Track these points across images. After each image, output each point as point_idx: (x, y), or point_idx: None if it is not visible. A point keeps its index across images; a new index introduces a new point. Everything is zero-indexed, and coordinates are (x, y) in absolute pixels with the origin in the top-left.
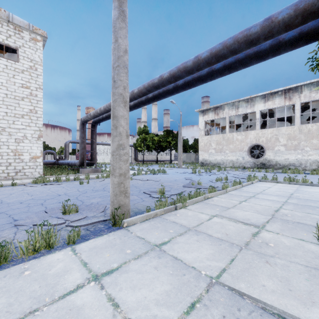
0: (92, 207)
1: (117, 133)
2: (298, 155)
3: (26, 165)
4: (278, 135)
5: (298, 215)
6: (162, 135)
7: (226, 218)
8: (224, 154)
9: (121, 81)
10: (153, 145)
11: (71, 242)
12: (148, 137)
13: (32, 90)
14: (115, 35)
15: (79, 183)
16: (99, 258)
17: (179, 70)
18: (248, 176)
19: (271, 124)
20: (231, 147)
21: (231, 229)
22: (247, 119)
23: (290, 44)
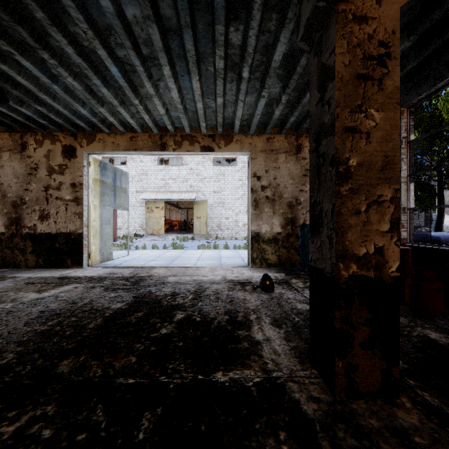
0: None
1: None
2: None
3: (240, 229)
4: None
5: None
6: None
7: None
8: None
9: None
10: None
11: None
12: None
13: (243, 181)
14: None
15: None
16: None
17: None
18: None
19: None
20: None
21: None
22: None
23: None
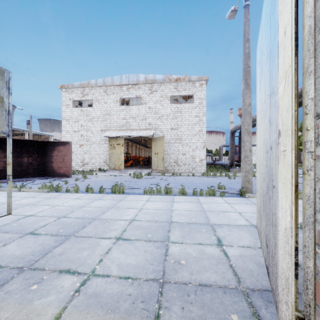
0: (232, 189)
1: (244, 150)
2: None
3: (197, 165)
4: None
5: None
6: None
7: None
8: None
9: (246, 122)
10: None
11: (221, 196)
12: None
13: (200, 117)
14: (243, 98)
15: (228, 178)
16: (230, 201)
17: None
18: None
19: None
20: None
21: None
22: None
23: None
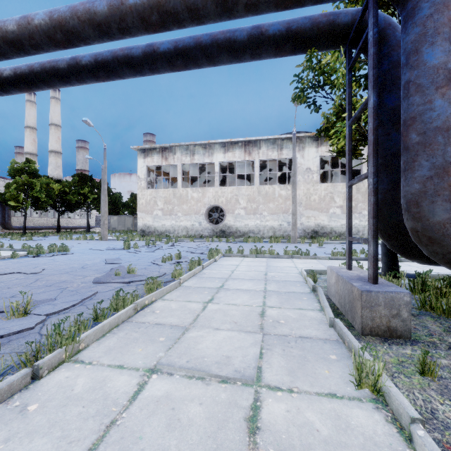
0: None
1: None
2: (257, 221)
3: None
4: (239, 195)
5: (292, 316)
6: (69, 181)
7: (181, 370)
8: (175, 218)
9: None
10: (48, 199)
11: None
12: (38, 183)
13: None
14: None
15: None
16: None
17: (74, 14)
18: (210, 250)
19: (229, 183)
20: (184, 208)
21: (194, 423)
22: (204, 172)
23: (275, 43)
